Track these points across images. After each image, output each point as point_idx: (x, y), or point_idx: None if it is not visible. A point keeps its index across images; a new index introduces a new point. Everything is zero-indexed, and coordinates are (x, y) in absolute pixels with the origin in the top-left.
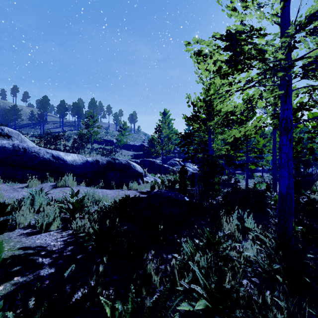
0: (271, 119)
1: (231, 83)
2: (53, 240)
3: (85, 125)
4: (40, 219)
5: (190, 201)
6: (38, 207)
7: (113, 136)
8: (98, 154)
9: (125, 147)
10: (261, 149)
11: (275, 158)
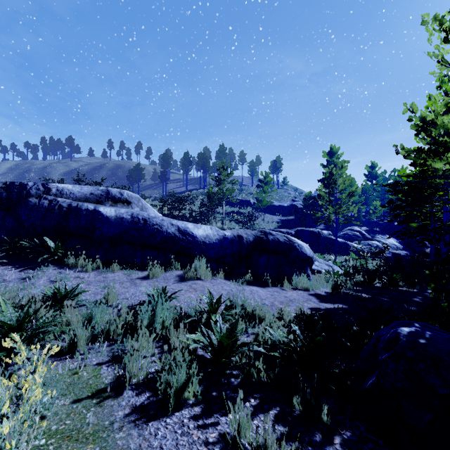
0: None
1: None
2: None
3: (216, 181)
4: (164, 377)
5: None
6: (161, 327)
7: (249, 195)
8: (232, 222)
9: (267, 210)
10: None
11: None
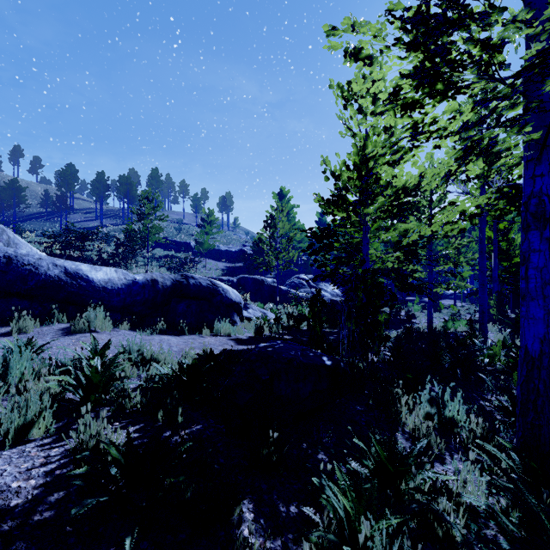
0: (494, 198)
1: (417, 124)
2: (21, 473)
3: (137, 215)
4: (5, 416)
5: (334, 366)
6: (17, 380)
7: (190, 236)
8: (162, 268)
9: (211, 255)
10: (457, 259)
11: (483, 276)
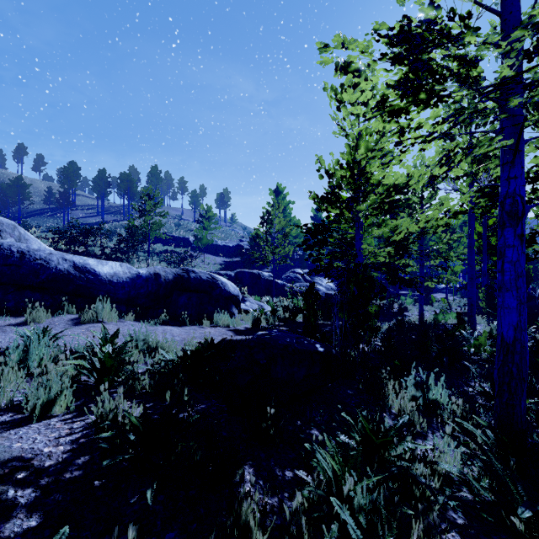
0: (476, 197)
1: (403, 129)
2: (51, 441)
3: (139, 211)
4: (31, 394)
5: (326, 352)
6: (36, 365)
7: (189, 231)
8: (162, 262)
9: (209, 250)
10: (447, 254)
11: (472, 270)
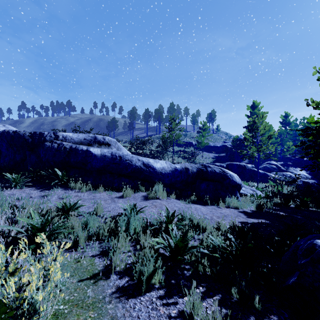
0: None
1: None
2: None
3: (168, 129)
4: (138, 267)
5: None
6: (133, 232)
7: (191, 138)
8: (179, 157)
9: (205, 149)
10: None
11: None
